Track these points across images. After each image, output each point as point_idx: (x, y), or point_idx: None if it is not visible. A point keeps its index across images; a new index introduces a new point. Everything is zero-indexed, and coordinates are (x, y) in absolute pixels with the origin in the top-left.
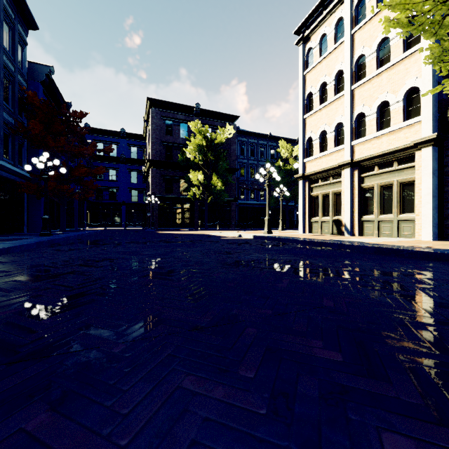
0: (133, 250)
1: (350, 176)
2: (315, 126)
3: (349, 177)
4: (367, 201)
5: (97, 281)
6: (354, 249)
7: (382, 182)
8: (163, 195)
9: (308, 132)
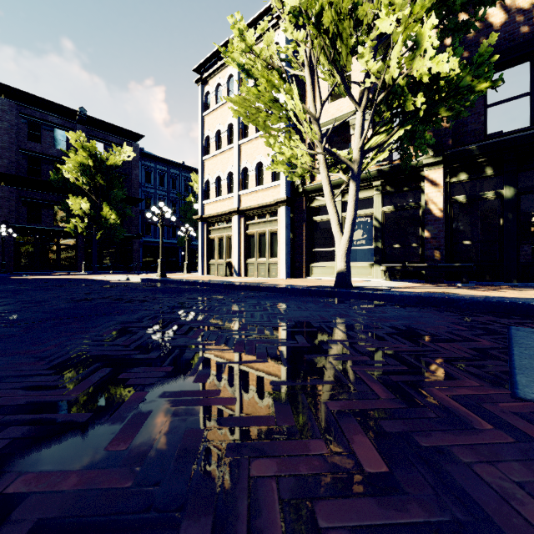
0: None
1: (238, 223)
2: (212, 170)
3: (237, 224)
4: (251, 246)
5: None
6: (213, 286)
7: (259, 230)
8: (24, 225)
9: (206, 174)
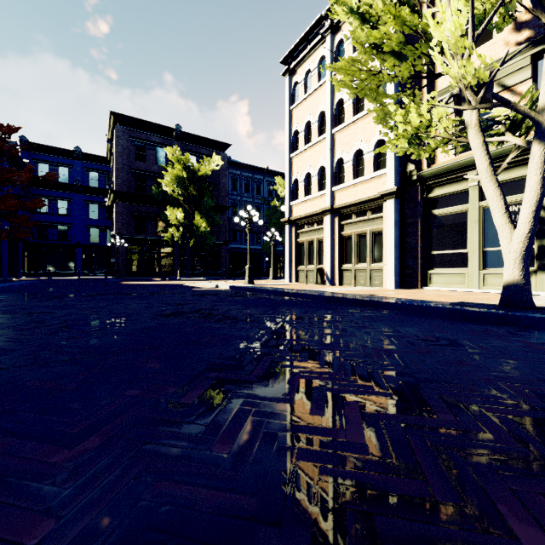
0: (68, 303)
1: (331, 223)
2: (301, 167)
3: (330, 224)
4: (346, 250)
5: (0, 333)
6: (311, 298)
7: (358, 231)
8: (133, 236)
9: (294, 173)
